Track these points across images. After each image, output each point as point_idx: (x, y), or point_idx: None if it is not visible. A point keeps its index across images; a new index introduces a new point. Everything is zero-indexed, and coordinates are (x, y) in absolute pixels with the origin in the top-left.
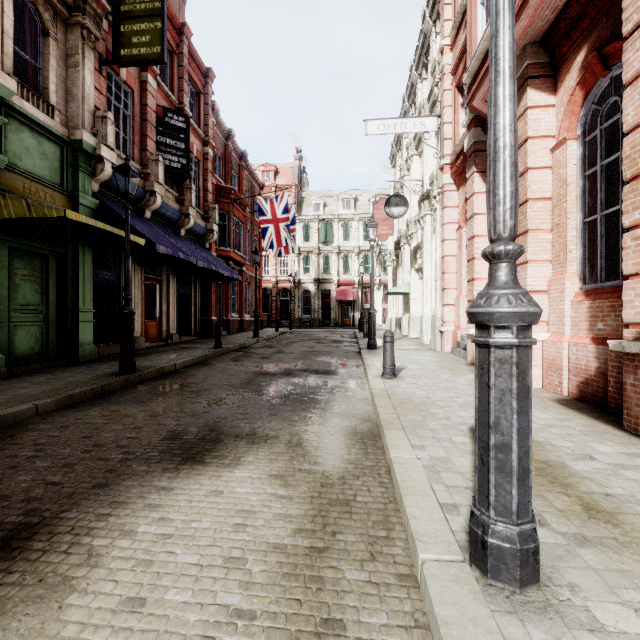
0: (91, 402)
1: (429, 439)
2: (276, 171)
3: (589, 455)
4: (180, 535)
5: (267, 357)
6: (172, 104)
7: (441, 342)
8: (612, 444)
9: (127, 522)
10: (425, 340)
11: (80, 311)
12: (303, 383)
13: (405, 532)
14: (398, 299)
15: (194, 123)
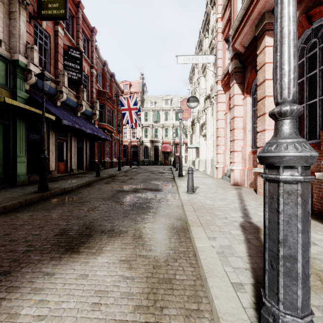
0: (17, 210)
1: (217, 232)
2: (130, 84)
3: (312, 241)
4: (51, 316)
5: (124, 181)
6: (73, 44)
7: (216, 173)
8: (322, 233)
9: (15, 305)
10: (207, 172)
11: (17, 156)
12: (143, 196)
13: (209, 304)
14: (193, 151)
15: (85, 56)
